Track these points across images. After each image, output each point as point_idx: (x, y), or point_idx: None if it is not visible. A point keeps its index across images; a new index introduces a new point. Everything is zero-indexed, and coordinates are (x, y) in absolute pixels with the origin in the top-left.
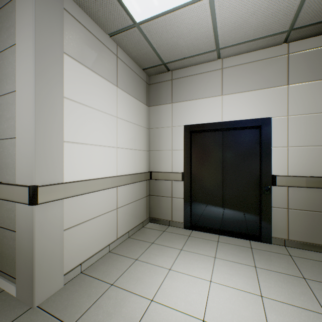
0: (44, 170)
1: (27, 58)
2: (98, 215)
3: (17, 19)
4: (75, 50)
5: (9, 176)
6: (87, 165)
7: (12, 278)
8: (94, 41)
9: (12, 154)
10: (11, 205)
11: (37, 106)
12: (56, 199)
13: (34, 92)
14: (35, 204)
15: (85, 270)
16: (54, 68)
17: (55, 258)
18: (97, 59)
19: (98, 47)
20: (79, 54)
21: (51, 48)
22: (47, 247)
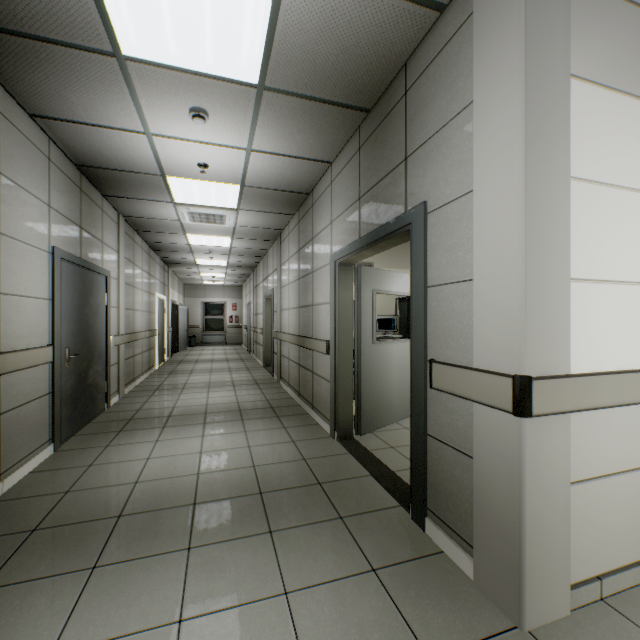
0: (537, 344)
1: (504, 118)
2: (633, 466)
3: (475, 55)
4: (585, 59)
5: (451, 351)
6: (609, 334)
7: (458, 538)
8: (624, 13)
9: (458, 312)
10: (457, 403)
11: (528, 210)
12: (558, 412)
13: (523, 181)
14: (527, 416)
15: (610, 598)
16: (553, 116)
17: (554, 542)
18: (632, 56)
19: (633, 25)
20: (593, 64)
21: (548, 74)
22: (541, 513)
